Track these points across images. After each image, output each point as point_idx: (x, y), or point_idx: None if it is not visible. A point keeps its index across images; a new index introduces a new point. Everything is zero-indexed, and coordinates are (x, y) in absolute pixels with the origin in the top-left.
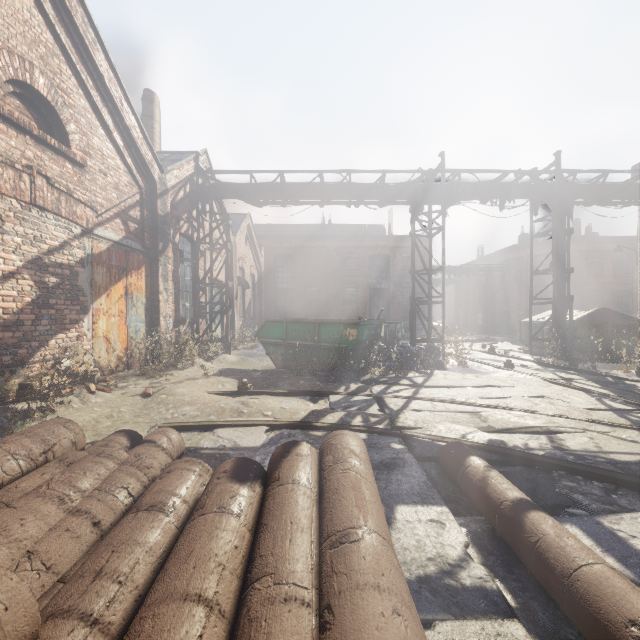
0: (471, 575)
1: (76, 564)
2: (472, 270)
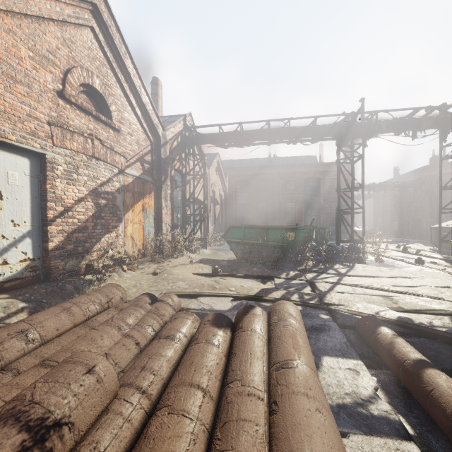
0: (378, 408)
1: (129, 364)
2: (388, 187)
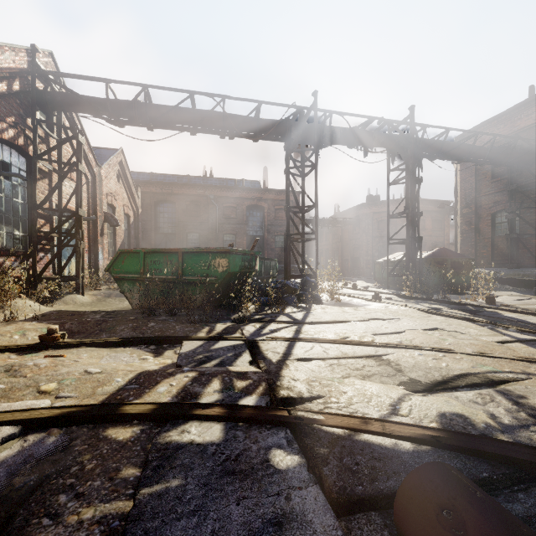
0: None
1: None
2: (332, 222)
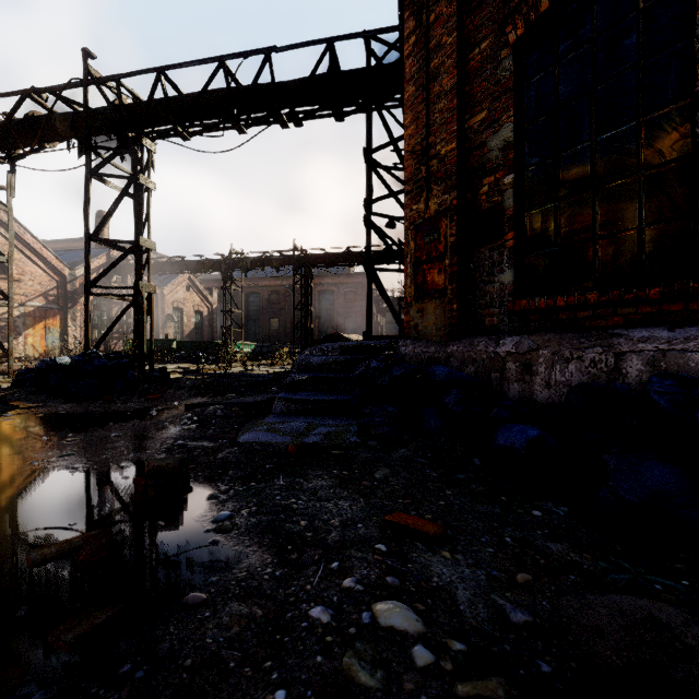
0: None
1: None
2: None
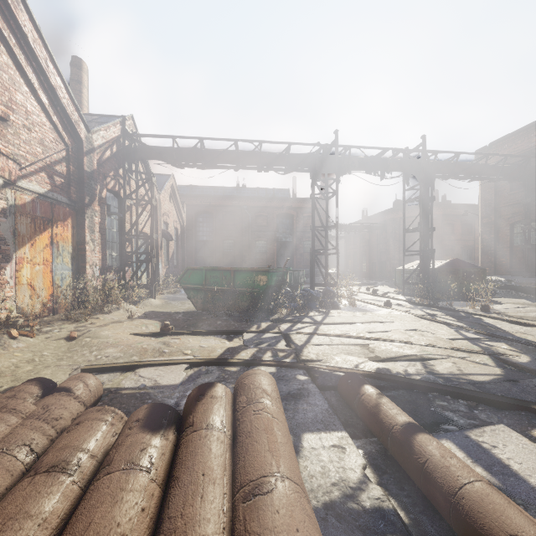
0: (370, 497)
1: None
2: (358, 228)
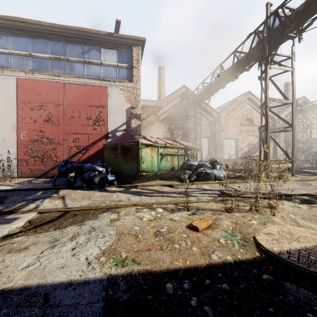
0: None
1: None
2: None
